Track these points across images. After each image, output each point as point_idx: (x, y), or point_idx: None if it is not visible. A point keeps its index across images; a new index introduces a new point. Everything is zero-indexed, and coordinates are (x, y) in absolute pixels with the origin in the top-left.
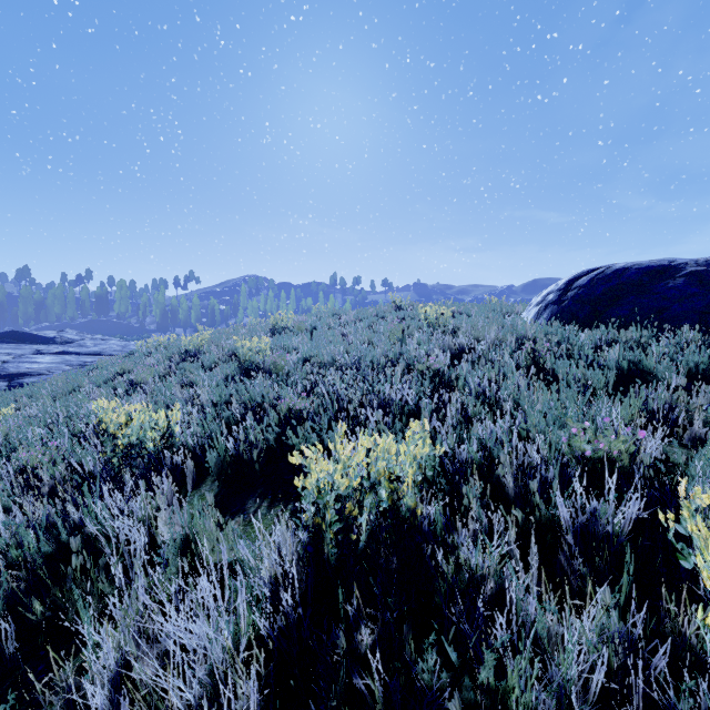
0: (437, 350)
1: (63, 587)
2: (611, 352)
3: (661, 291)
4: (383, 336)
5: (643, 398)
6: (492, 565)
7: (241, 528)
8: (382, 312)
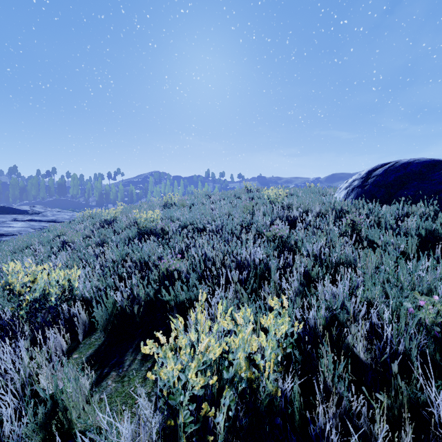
0: (278, 220)
1: None
2: (410, 222)
3: (437, 178)
4: (239, 210)
5: None
6: None
7: (113, 385)
8: (238, 193)
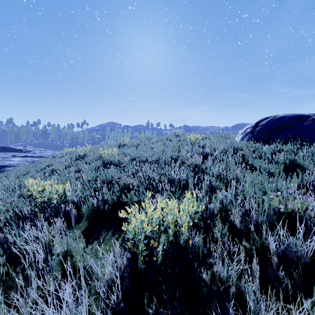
0: (196, 154)
1: (1, 279)
2: (280, 155)
3: (301, 127)
4: (170, 148)
5: (300, 178)
6: (234, 279)
7: (96, 247)
8: (169, 137)
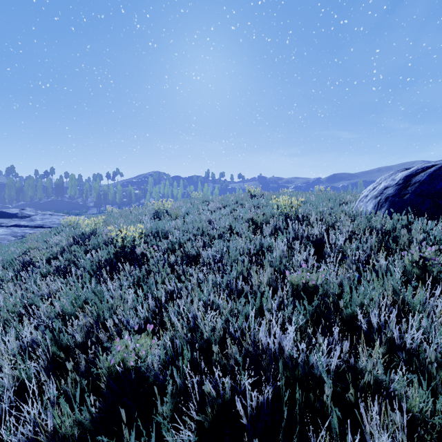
0: (297, 243)
1: None
2: None
3: None
4: (243, 226)
5: None
6: None
7: None
8: (240, 199)
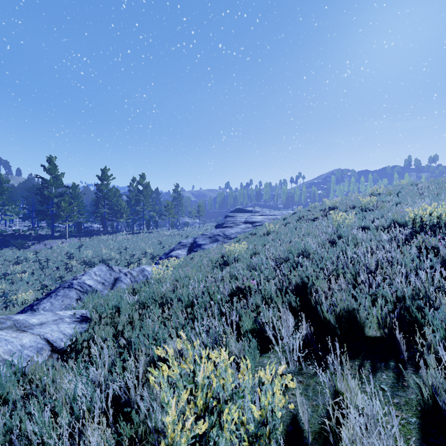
0: None
1: None
2: None
3: None
4: None
5: None
6: None
7: None
8: None
